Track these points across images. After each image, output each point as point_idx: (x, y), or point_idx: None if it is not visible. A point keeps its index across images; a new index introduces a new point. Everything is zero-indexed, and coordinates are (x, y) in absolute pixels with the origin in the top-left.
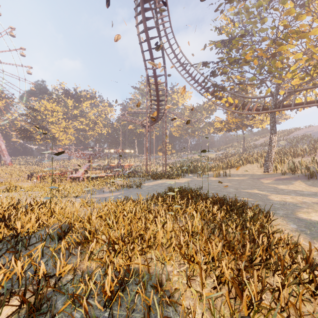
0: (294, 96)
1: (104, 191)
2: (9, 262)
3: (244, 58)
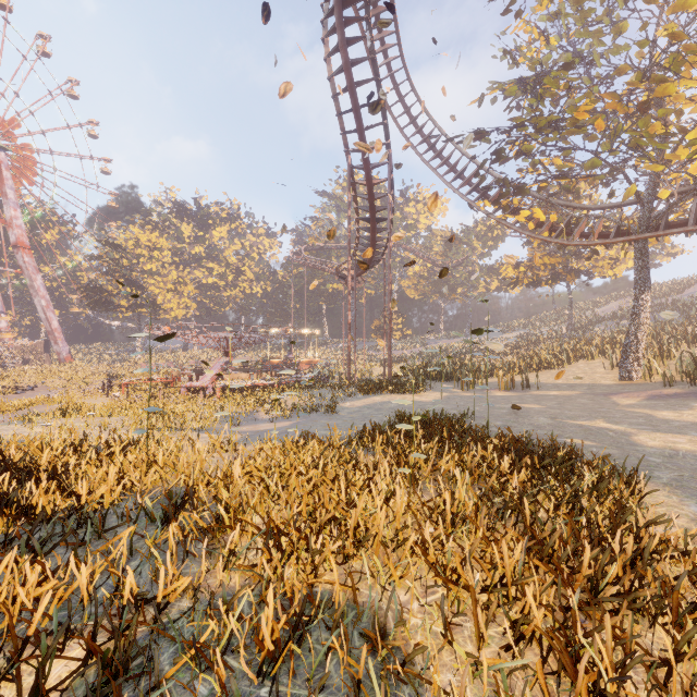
0: (695, 200)
1: (258, 418)
2: (64, 564)
3: (573, 118)
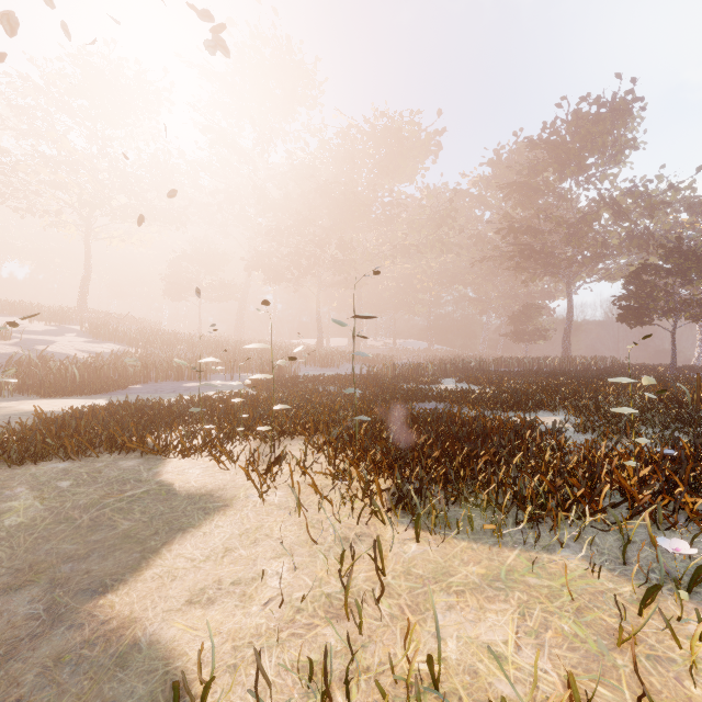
0: None
1: None
2: None
3: None
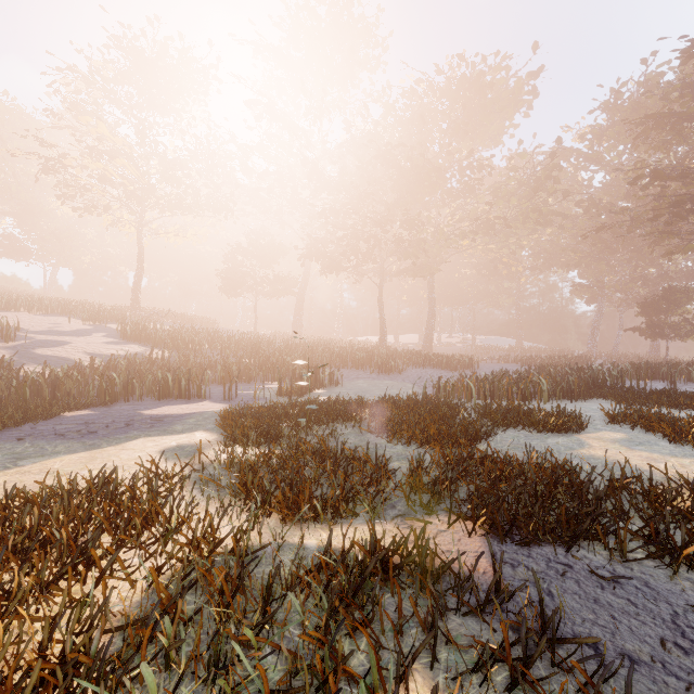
0: None
1: None
2: None
3: None
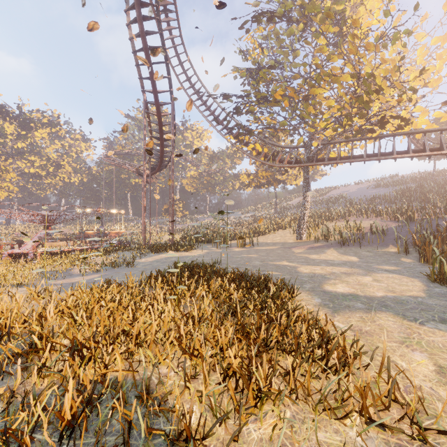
0: (328, 149)
1: (73, 274)
2: None
3: (274, 97)
